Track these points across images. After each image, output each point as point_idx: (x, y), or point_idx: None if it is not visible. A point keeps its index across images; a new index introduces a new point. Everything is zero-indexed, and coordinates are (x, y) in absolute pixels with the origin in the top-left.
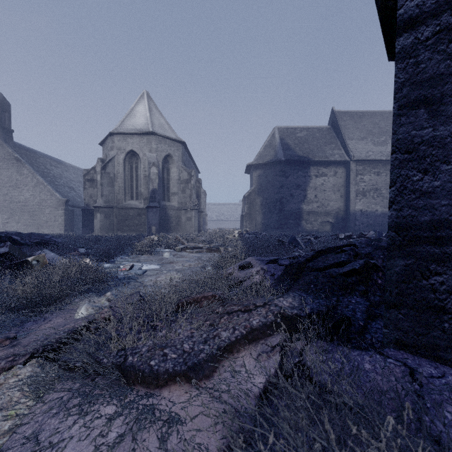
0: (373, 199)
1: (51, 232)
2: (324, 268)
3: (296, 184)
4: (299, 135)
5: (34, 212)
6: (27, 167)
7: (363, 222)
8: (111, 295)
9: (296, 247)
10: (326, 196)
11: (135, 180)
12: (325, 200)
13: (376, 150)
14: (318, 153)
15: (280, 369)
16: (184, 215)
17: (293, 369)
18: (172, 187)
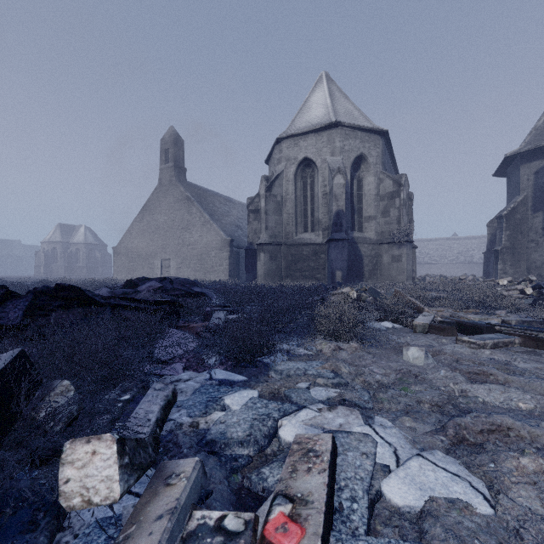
0: None
1: (216, 278)
2: None
3: None
4: None
5: (202, 255)
6: (196, 206)
7: None
8: None
9: None
10: None
11: (310, 202)
12: None
13: None
14: None
15: None
16: (387, 253)
17: None
18: (366, 208)
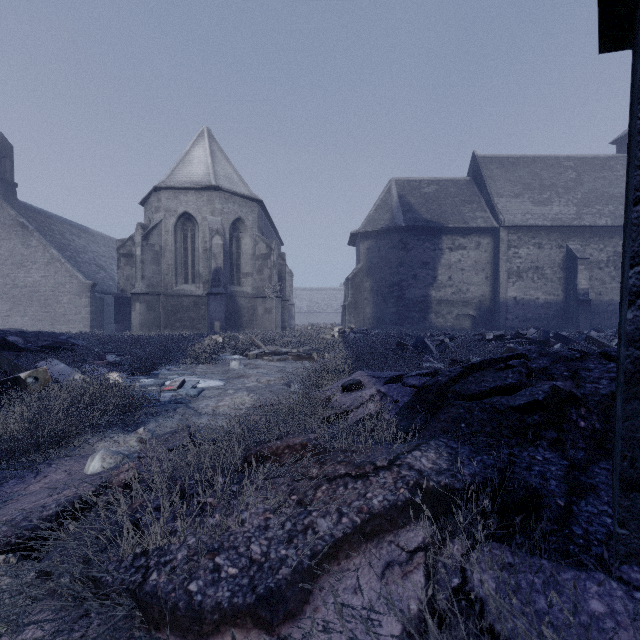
0: (533, 282)
1: (70, 329)
2: (480, 395)
3: (422, 261)
4: (426, 190)
5: (47, 301)
6: (37, 237)
7: (518, 315)
8: (145, 432)
9: (425, 353)
10: (465, 278)
11: (191, 255)
12: (463, 284)
13: (537, 212)
14: (453, 216)
15: (426, 601)
16: (261, 306)
17: (451, 602)
18: (244, 265)
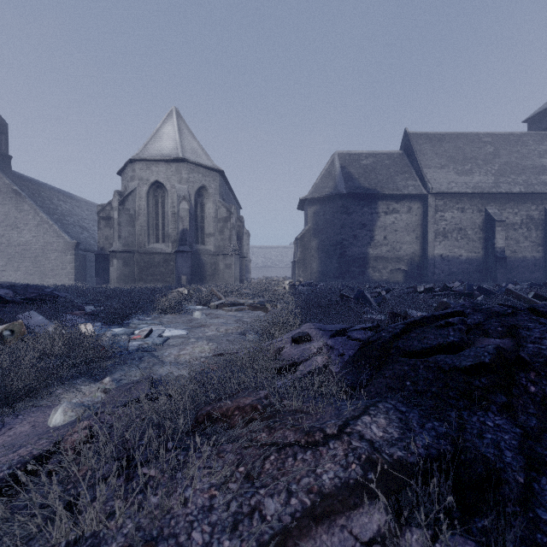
0: (457, 241)
1: (57, 282)
2: (423, 352)
3: (361, 223)
4: (365, 162)
5: (37, 257)
6: (29, 202)
7: (444, 269)
8: (110, 382)
9: (365, 305)
10: (398, 238)
11: (162, 218)
12: (396, 243)
13: (460, 181)
14: (388, 185)
15: None
16: (222, 262)
17: None
18: (207, 227)
